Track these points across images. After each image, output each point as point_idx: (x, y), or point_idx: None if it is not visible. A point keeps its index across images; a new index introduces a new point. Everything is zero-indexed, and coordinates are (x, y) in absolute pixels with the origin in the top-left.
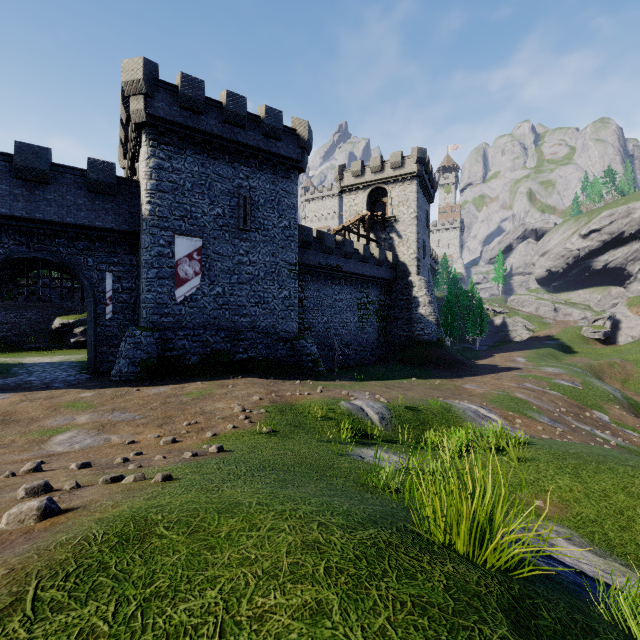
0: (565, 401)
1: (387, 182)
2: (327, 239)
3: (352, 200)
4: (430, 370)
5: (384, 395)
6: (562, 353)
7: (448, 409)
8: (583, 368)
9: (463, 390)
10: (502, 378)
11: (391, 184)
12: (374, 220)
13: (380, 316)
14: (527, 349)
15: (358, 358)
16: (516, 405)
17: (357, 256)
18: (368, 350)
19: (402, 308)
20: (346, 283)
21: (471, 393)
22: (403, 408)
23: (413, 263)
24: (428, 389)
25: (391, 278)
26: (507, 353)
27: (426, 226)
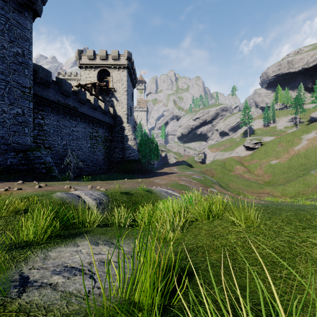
0: (200, 184)
1: (110, 67)
2: (65, 84)
3: (87, 74)
4: (135, 175)
5: (104, 187)
6: (189, 167)
7: (150, 192)
8: (199, 172)
9: (154, 183)
10: (171, 176)
11: (112, 69)
12: (102, 88)
13: (105, 145)
14: (176, 165)
15: (90, 170)
16: (183, 187)
17: (89, 104)
18: (97, 165)
19: (119, 141)
20: (81, 120)
21: (159, 184)
22: (119, 193)
23: (125, 116)
24: (135, 183)
25: (112, 123)
26: (169, 167)
27: (132, 99)
